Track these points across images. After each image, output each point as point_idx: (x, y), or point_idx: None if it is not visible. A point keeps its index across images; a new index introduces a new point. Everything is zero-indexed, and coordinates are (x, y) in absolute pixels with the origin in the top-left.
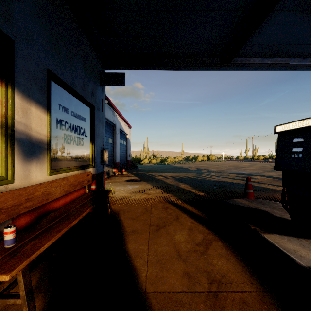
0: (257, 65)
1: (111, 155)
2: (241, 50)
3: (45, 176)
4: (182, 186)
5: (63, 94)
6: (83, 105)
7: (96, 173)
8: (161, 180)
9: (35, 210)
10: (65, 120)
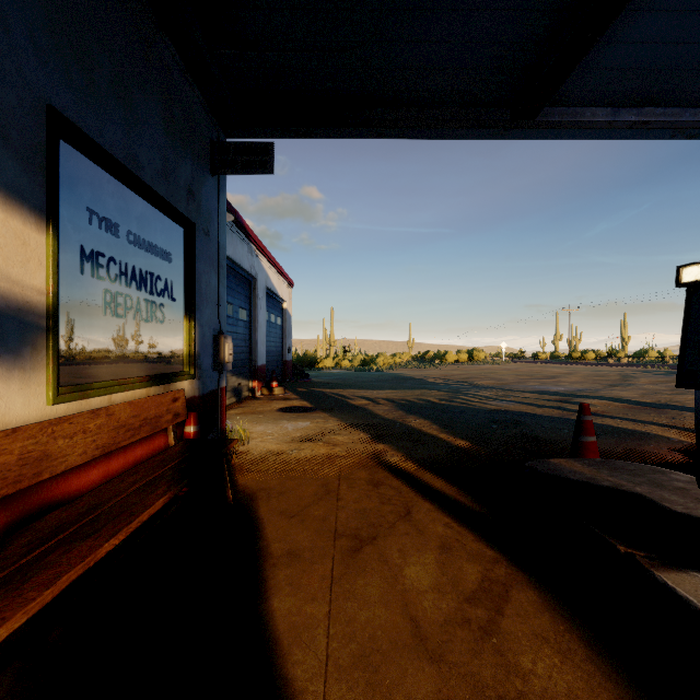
0: (603, 125)
1: (244, 349)
2: (563, 87)
3: (40, 405)
4: (416, 425)
5: (104, 184)
6: (163, 218)
7: (201, 393)
8: (364, 407)
9: (5, 503)
10: (108, 254)
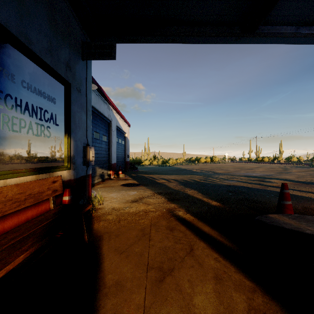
0: (291, 35)
1: (105, 155)
2: (271, 13)
3: None
4: (190, 193)
5: (2, 47)
6: (50, 78)
7: (75, 177)
8: (163, 184)
9: None
10: (6, 92)
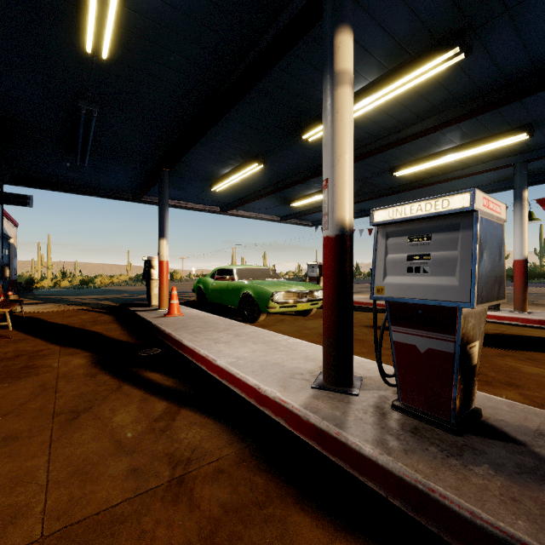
0: None
1: None
2: (148, 194)
3: None
4: (102, 302)
5: None
6: None
7: None
8: (77, 301)
9: None
10: None
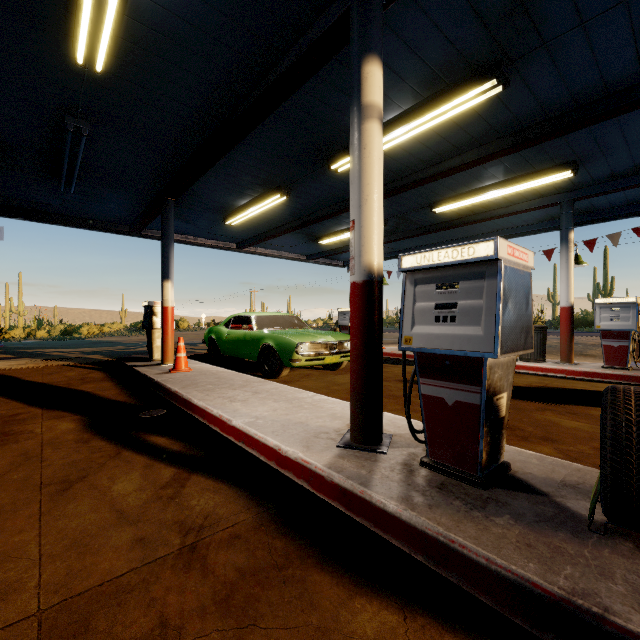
0: None
1: None
2: (148, 226)
3: None
4: (91, 357)
5: None
6: None
7: None
8: (59, 355)
9: None
10: None
